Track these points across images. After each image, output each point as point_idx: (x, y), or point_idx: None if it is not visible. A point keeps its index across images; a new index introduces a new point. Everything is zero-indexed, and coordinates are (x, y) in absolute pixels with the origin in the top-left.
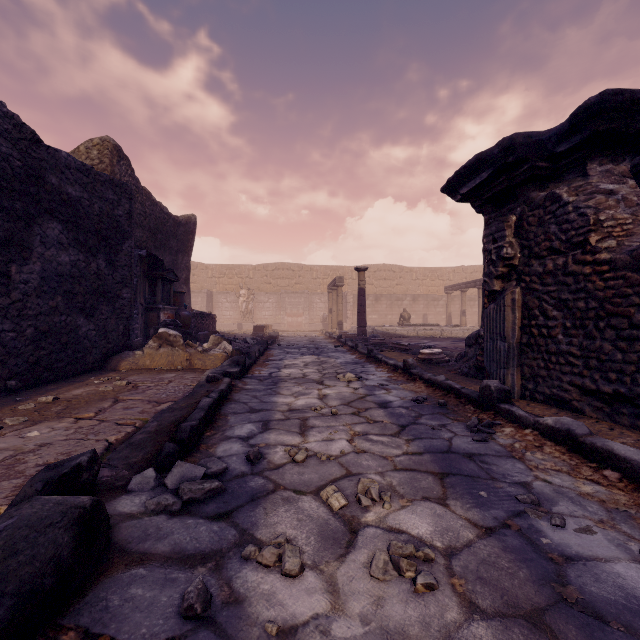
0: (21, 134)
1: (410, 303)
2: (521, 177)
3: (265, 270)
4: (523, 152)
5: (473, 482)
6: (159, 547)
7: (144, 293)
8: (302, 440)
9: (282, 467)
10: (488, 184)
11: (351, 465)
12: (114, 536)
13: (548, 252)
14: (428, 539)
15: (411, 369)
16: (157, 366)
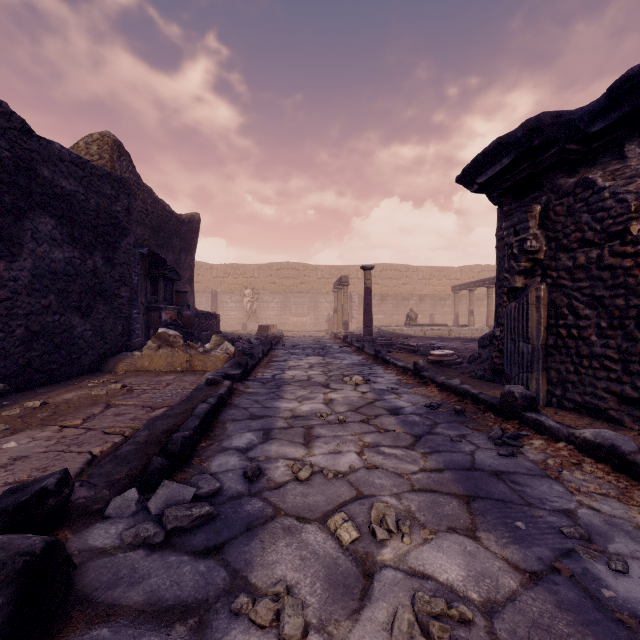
0: (10, 123)
1: (416, 303)
2: (547, 162)
3: (270, 270)
4: (551, 133)
5: (506, 508)
6: (131, 596)
7: (145, 292)
8: (306, 452)
9: (283, 486)
10: (509, 171)
11: (362, 484)
12: (78, 580)
13: (579, 244)
14: (460, 588)
15: (422, 372)
16: (156, 368)
